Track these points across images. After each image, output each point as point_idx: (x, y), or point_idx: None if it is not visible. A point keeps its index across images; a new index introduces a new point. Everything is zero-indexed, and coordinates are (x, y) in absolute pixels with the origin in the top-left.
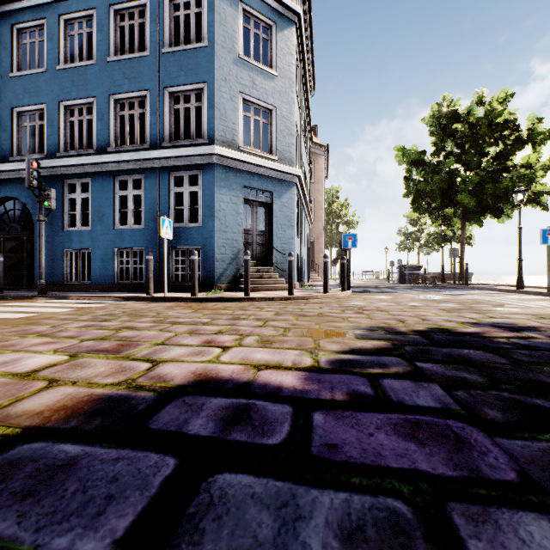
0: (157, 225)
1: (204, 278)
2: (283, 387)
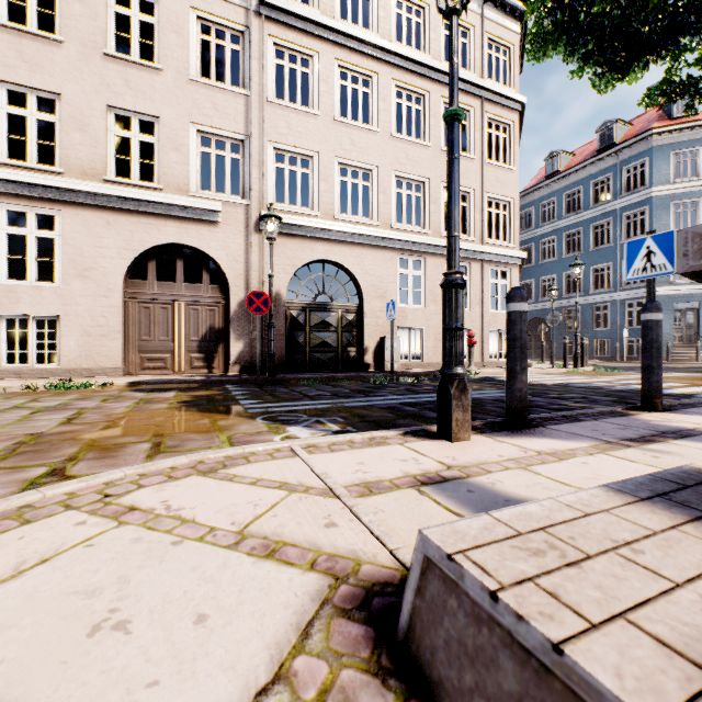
0: (617, 328)
1: None
2: None
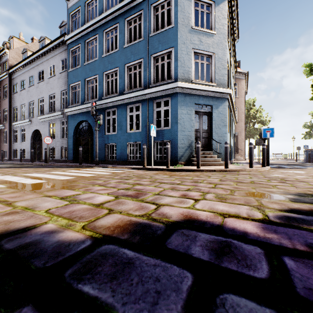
0: (147, 129)
1: (172, 157)
2: (247, 232)
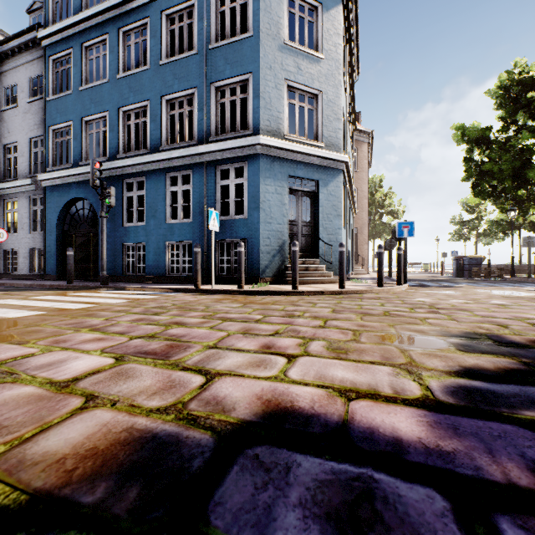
0: (204, 218)
1: (249, 270)
2: (402, 440)
